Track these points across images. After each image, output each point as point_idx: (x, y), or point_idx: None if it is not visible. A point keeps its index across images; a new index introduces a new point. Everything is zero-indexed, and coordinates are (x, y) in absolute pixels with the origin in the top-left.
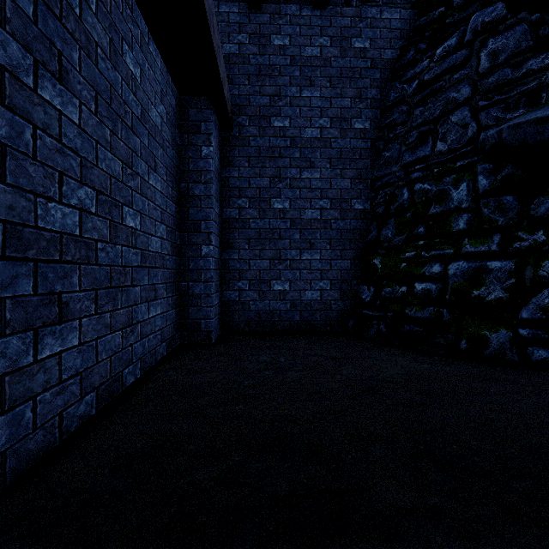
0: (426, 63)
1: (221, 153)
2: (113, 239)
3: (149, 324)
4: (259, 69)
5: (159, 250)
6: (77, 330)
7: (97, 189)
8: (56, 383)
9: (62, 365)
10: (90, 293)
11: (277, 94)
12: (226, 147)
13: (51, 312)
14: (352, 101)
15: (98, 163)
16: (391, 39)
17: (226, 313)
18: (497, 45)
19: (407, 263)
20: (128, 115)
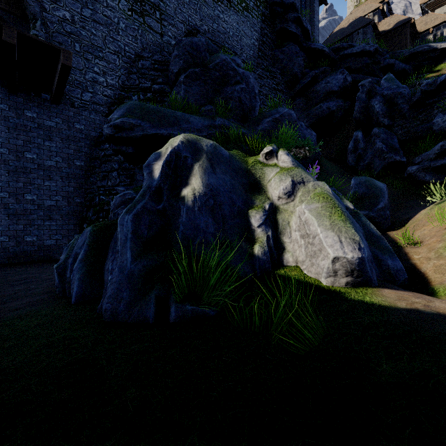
0: (108, 147)
1: None
2: None
3: None
4: (16, 125)
5: None
6: None
7: None
8: None
9: None
10: None
11: (29, 141)
12: None
13: None
14: (75, 152)
15: None
16: (95, 127)
17: None
18: None
19: None
20: None
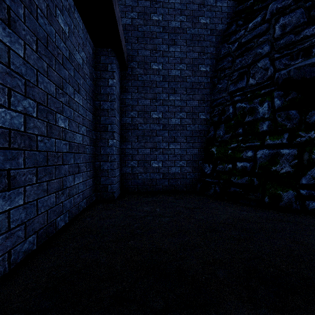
0: (243, 32)
1: (121, 84)
2: (49, 134)
3: (74, 188)
4: (144, 33)
5: (81, 142)
6: (22, 194)
7: (37, 101)
8: (5, 230)
9: (10, 218)
10: (32, 170)
11: (154, 49)
12: (124, 81)
13: (2, 183)
14: (199, 54)
15: (38, 84)
16: (222, 18)
17: (124, 180)
18: (286, 21)
19: (232, 151)
20: (60, 55)
